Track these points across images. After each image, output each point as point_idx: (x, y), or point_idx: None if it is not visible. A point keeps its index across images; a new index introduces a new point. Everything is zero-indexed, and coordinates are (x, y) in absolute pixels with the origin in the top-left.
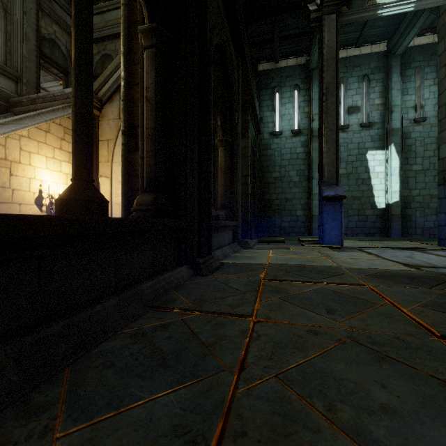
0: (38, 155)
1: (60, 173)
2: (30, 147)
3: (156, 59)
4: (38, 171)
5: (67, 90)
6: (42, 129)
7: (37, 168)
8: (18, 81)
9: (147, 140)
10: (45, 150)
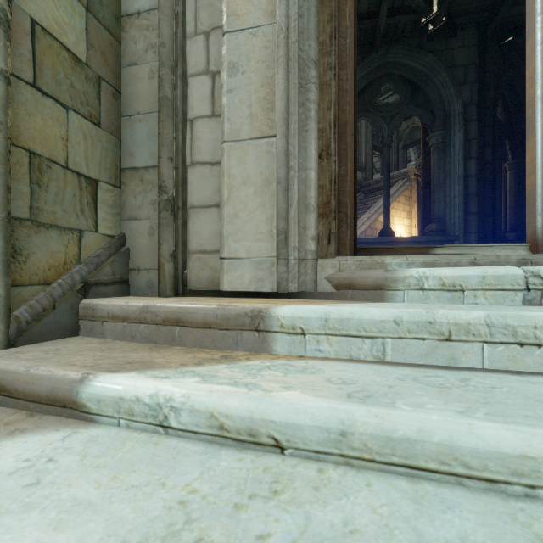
0: (395, 217)
1: (403, 226)
2: (392, 213)
3: (515, 174)
4: (395, 226)
5: (403, 171)
6: (396, 201)
7: (395, 224)
8: (363, 171)
9: (510, 210)
10: (398, 213)
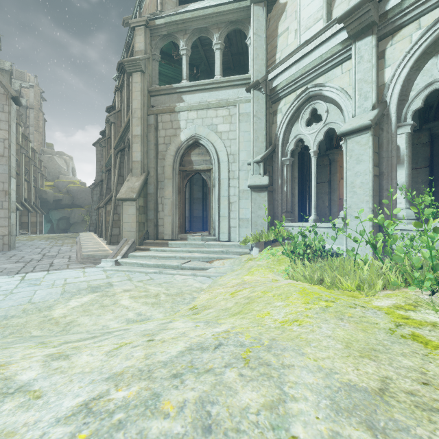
0: None
1: None
2: None
3: None
4: None
5: None
6: None
7: None
8: None
9: None
10: None
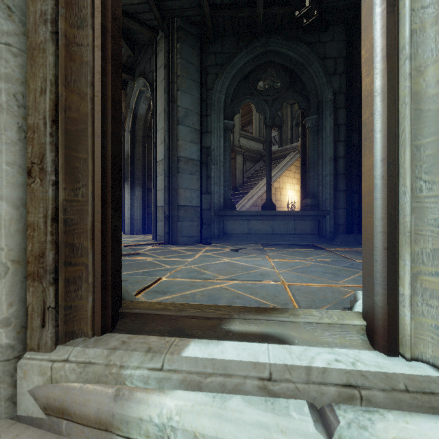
0: (287, 183)
1: (294, 191)
2: (285, 180)
3: None
4: (287, 191)
5: (294, 145)
6: (288, 170)
7: (287, 190)
8: (264, 143)
9: None
10: (289, 180)
